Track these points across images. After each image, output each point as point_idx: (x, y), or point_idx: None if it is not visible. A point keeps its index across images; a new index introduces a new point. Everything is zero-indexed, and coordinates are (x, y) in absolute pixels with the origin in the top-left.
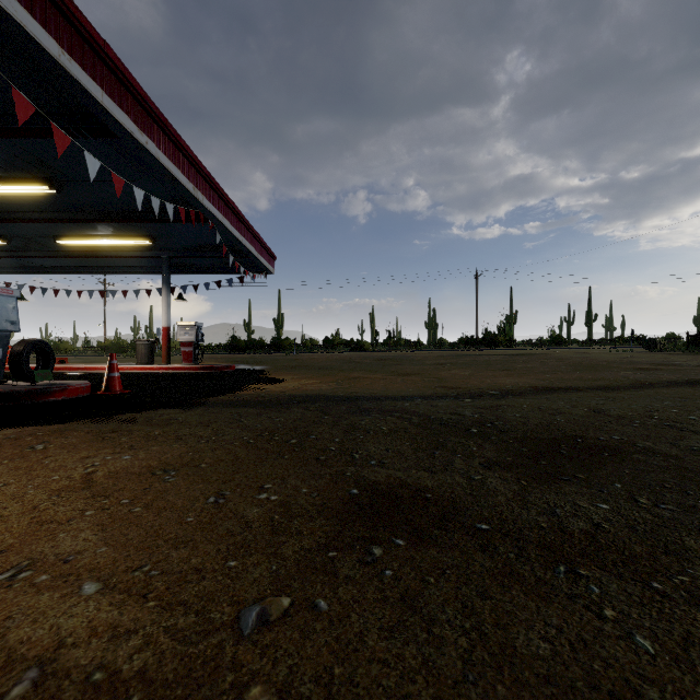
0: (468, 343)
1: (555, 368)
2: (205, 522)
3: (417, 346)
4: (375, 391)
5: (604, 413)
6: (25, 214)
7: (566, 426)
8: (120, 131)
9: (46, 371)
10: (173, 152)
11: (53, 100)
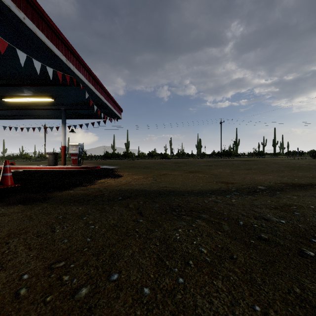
0: (217, 155)
1: (277, 168)
2: None
3: (192, 156)
4: (178, 185)
5: None
6: None
7: None
8: None
9: None
10: (49, 33)
11: None
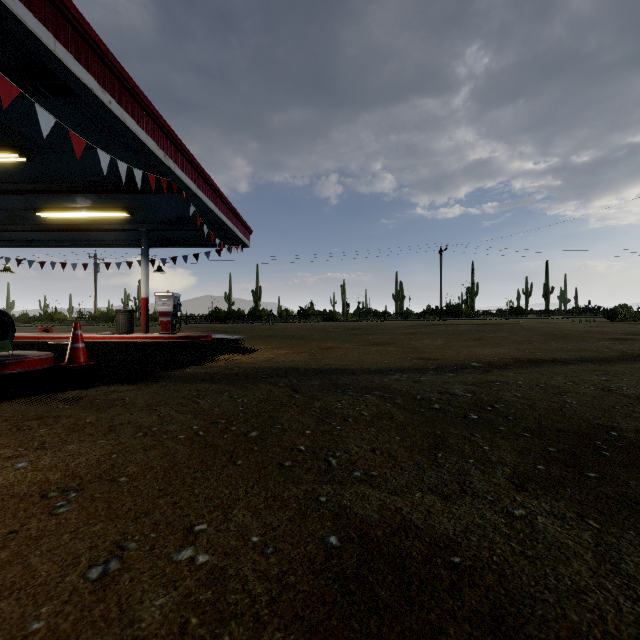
0: (433, 314)
1: (527, 337)
2: (60, 633)
3: (385, 316)
4: (350, 362)
5: (616, 393)
6: (1, 186)
7: (582, 410)
8: (79, 87)
9: (4, 342)
10: (141, 116)
11: (5, 52)
